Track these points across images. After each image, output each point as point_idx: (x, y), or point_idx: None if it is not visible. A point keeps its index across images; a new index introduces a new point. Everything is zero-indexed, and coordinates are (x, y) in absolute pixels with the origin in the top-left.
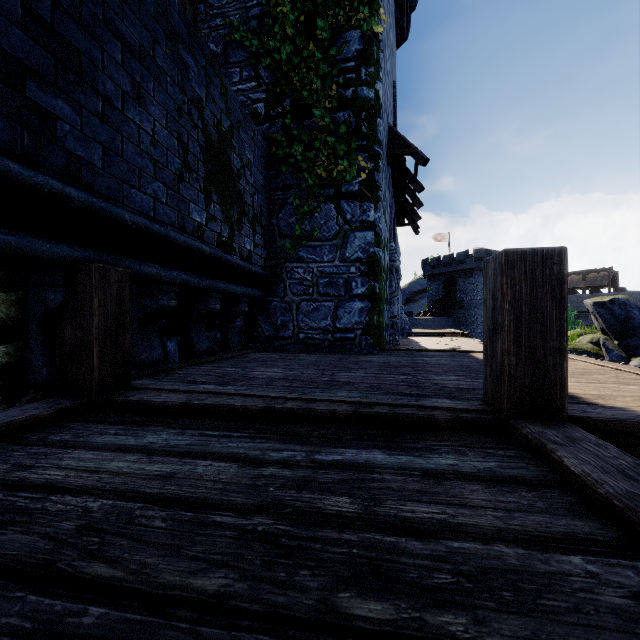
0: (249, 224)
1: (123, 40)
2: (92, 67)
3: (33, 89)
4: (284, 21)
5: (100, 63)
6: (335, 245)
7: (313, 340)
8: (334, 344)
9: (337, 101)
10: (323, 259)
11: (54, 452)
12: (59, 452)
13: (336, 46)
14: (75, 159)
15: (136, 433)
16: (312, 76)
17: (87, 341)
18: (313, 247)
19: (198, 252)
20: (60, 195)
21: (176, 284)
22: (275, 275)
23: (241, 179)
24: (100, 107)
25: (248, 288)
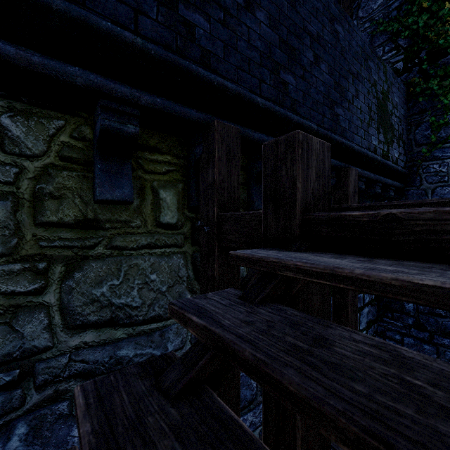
0: (396, 141)
1: (352, 74)
2: (346, 91)
3: (335, 108)
4: (420, 0)
5: (347, 88)
6: None
7: None
8: None
9: None
10: None
11: None
12: None
13: None
14: (342, 129)
15: None
16: (447, 26)
17: (345, 197)
18: (448, 147)
19: (375, 160)
20: (341, 143)
21: (365, 177)
22: (412, 172)
23: (392, 116)
24: (347, 105)
25: (394, 181)
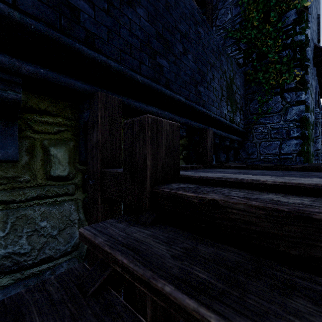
0: (238, 111)
1: (210, 64)
2: (206, 75)
3: (198, 87)
4: (252, 20)
5: (207, 73)
6: (280, 114)
7: (268, 159)
8: (280, 161)
9: (281, 47)
10: (273, 122)
11: (213, 169)
12: (214, 169)
13: (281, 21)
14: (203, 101)
15: (227, 169)
16: (267, 39)
17: (205, 149)
18: (268, 117)
19: (225, 124)
20: (202, 111)
21: (219, 135)
22: (248, 131)
23: (236, 94)
24: (207, 85)
25: (237, 137)
